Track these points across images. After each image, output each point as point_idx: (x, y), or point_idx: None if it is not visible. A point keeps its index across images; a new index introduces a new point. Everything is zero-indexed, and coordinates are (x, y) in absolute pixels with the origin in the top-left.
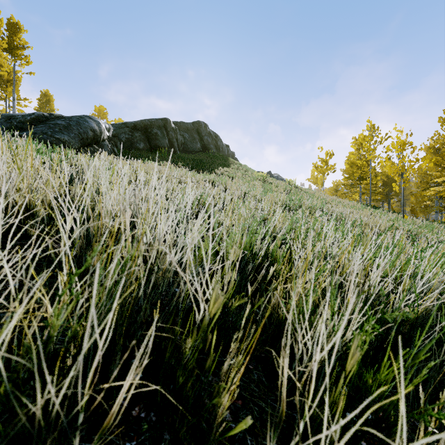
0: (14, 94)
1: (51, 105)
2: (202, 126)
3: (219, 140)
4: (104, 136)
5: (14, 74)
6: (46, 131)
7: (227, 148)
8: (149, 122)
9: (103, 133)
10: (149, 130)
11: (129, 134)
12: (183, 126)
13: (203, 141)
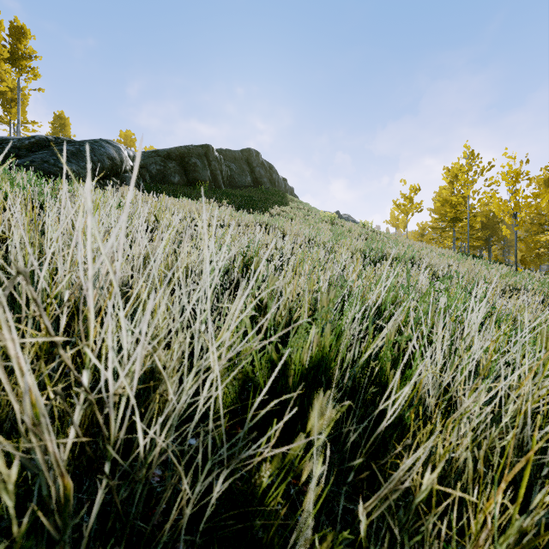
0: (18, 115)
1: (67, 130)
2: (253, 154)
3: (274, 172)
4: (126, 166)
5: (19, 90)
6: (47, 158)
7: (285, 182)
8: (186, 150)
9: (125, 162)
10: (187, 159)
11: (161, 165)
12: (230, 154)
13: (254, 173)
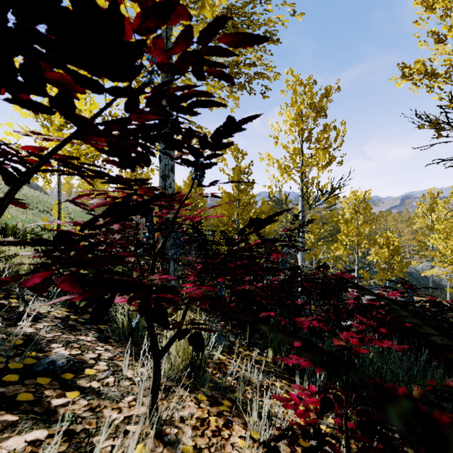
0: None
1: None
2: None
3: None
4: None
5: None
6: None
7: None
8: None
9: None
10: None
11: None
12: None
13: None
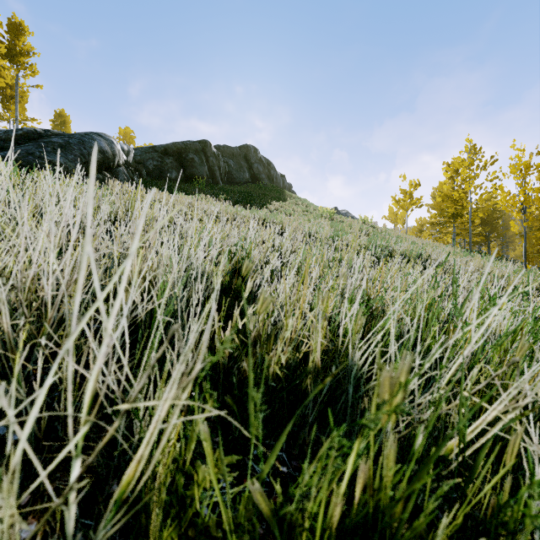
0: (16, 112)
1: (67, 127)
2: (251, 151)
3: (272, 168)
4: (120, 160)
5: (17, 87)
6: (33, 150)
7: (283, 178)
8: (184, 145)
9: (118, 155)
10: (184, 155)
11: (158, 160)
12: (228, 151)
13: (252, 170)
